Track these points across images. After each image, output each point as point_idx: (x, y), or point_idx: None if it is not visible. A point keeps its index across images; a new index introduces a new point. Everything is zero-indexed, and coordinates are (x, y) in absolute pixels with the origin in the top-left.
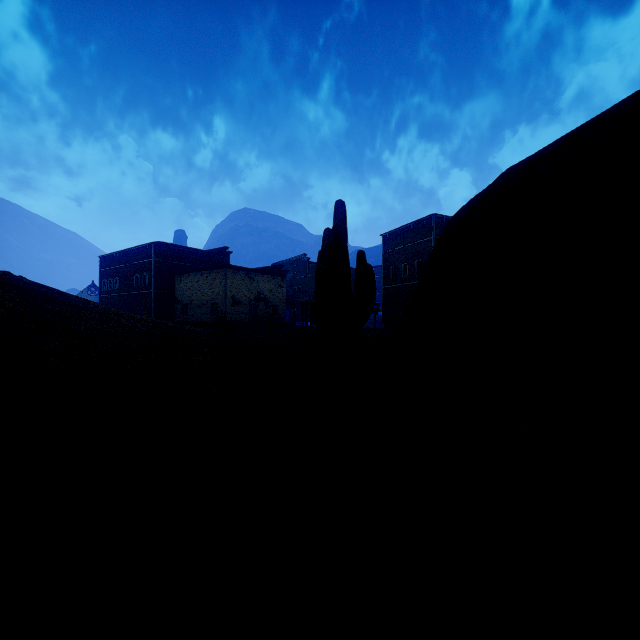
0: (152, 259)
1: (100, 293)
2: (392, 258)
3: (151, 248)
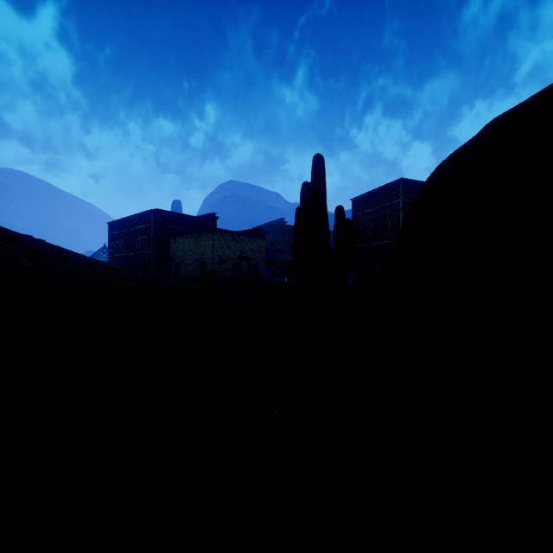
0: (151, 224)
1: (109, 254)
2: (361, 220)
3: (150, 215)
